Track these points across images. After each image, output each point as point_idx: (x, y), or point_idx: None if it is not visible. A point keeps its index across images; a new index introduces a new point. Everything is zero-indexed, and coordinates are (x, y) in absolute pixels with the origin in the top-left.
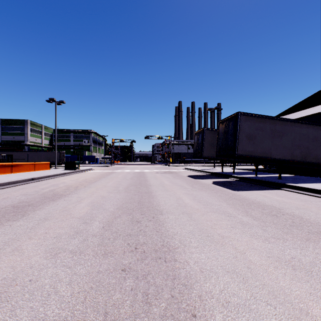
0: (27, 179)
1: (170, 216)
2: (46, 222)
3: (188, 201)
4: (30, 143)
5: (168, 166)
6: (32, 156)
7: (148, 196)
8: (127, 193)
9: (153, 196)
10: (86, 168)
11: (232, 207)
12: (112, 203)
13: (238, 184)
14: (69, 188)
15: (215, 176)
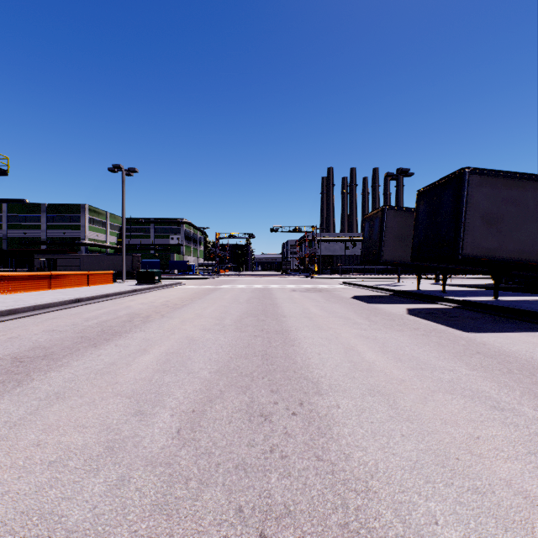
0: (67, 301)
1: (341, 401)
2: (55, 406)
3: (372, 357)
4: (88, 241)
5: (312, 279)
6: (90, 261)
7: (283, 342)
8: (240, 333)
9: (293, 342)
10: (172, 282)
11: (488, 378)
12: (207, 357)
13: (464, 316)
14: (134, 320)
15: (407, 299)
